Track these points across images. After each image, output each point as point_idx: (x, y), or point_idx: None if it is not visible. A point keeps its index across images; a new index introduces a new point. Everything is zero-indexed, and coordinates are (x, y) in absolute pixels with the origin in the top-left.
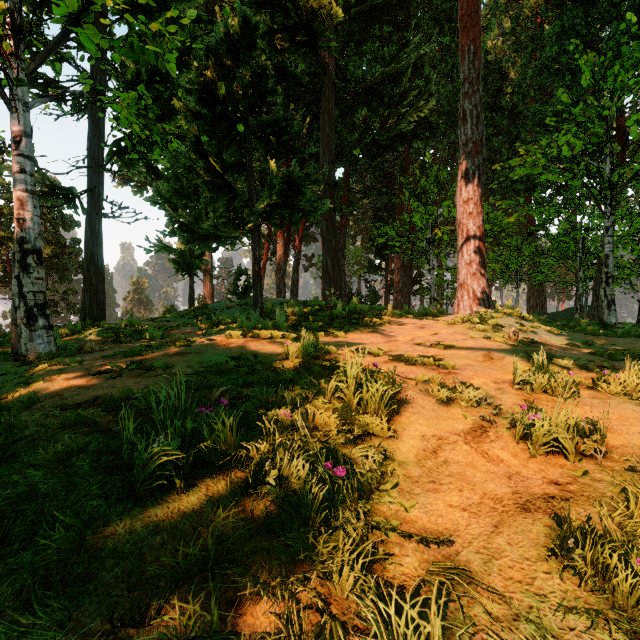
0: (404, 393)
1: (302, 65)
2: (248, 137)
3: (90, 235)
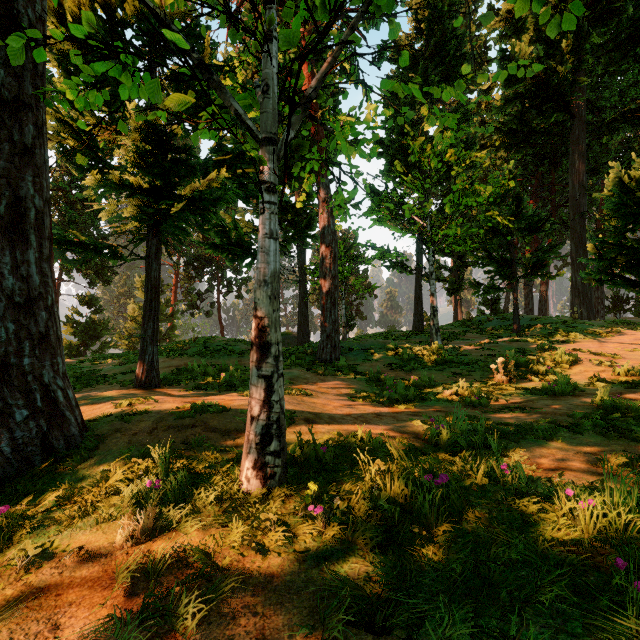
0: (582, 362)
1: (549, 120)
2: (510, 231)
3: (418, 286)
